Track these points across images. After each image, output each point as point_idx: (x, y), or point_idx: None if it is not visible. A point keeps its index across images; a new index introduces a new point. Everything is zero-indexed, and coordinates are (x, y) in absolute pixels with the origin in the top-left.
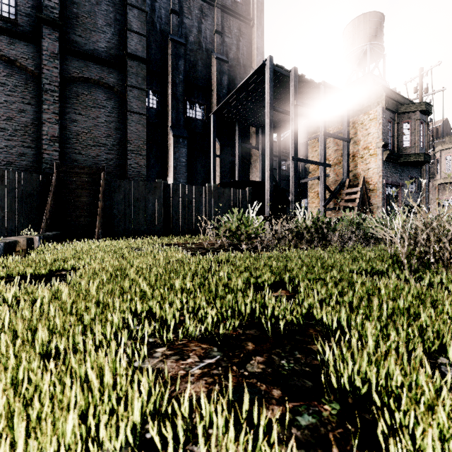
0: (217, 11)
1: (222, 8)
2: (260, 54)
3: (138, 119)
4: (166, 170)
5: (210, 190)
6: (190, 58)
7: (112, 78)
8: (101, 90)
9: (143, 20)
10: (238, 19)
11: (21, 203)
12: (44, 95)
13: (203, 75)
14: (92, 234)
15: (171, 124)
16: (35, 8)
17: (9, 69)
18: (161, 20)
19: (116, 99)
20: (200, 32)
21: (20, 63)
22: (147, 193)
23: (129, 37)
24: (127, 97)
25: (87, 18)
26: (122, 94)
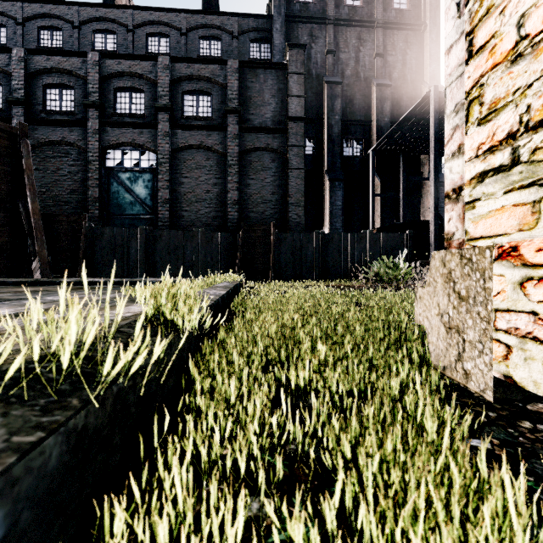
0: (378, 31)
1: (383, 26)
2: (435, 62)
3: (297, 174)
4: (321, 215)
5: (366, 236)
6: (346, 93)
7: (276, 142)
8: (267, 154)
9: (302, 82)
10: (404, 30)
11: (222, 255)
12: (229, 169)
13: (360, 107)
14: (265, 277)
15: (326, 168)
16: (223, 103)
17: (208, 155)
18: (317, 65)
19: (279, 159)
20: (357, 62)
21: (214, 148)
22: (306, 242)
23: (290, 102)
24: (288, 156)
25: (257, 97)
26: (284, 155)
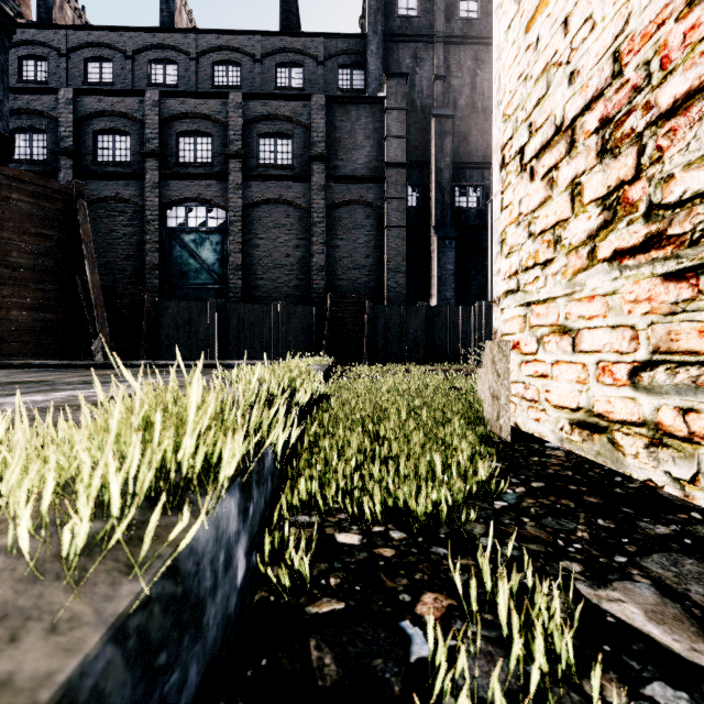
0: None
1: None
2: None
3: (397, 233)
4: (428, 282)
5: (481, 309)
6: (460, 129)
7: (371, 194)
8: (360, 209)
9: (403, 120)
10: None
11: (305, 333)
12: (313, 228)
13: (478, 146)
14: (357, 360)
15: (434, 223)
16: (306, 147)
17: (288, 211)
18: (422, 95)
19: (374, 215)
20: (474, 89)
21: (295, 203)
22: (408, 317)
23: (388, 145)
24: (386, 211)
25: (348, 139)
26: (381, 209)
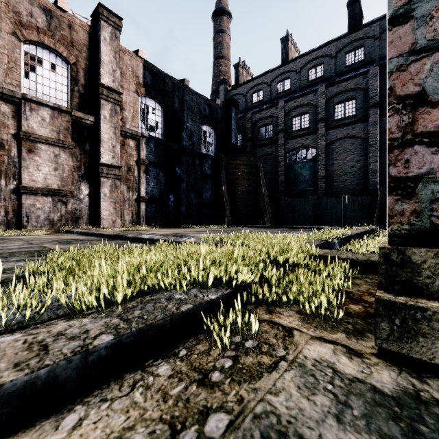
0: None
1: None
2: None
3: None
4: None
5: None
6: None
7: None
8: None
9: None
10: None
11: (363, 211)
12: (369, 148)
13: None
14: None
15: None
16: (365, 101)
17: (352, 141)
18: None
19: None
20: None
21: (357, 136)
22: None
23: None
24: None
25: None
26: None
